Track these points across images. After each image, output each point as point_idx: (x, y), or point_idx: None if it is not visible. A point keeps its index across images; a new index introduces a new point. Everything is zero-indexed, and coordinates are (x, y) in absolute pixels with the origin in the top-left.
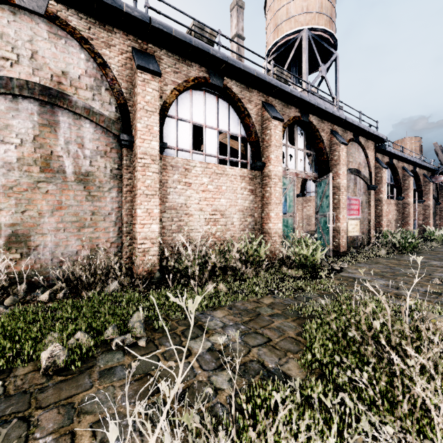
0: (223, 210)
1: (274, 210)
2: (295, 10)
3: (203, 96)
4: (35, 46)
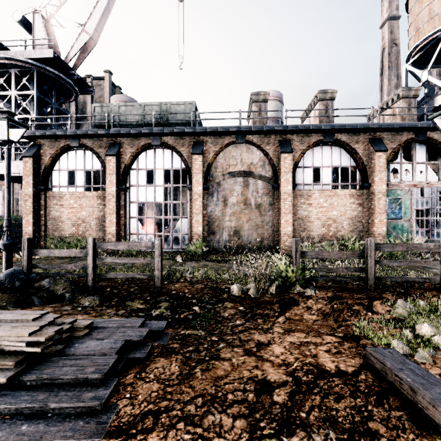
0: (335, 218)
1: (377, 218)
2: (439, 7)
3: (320, 149)
4: (242, 156)
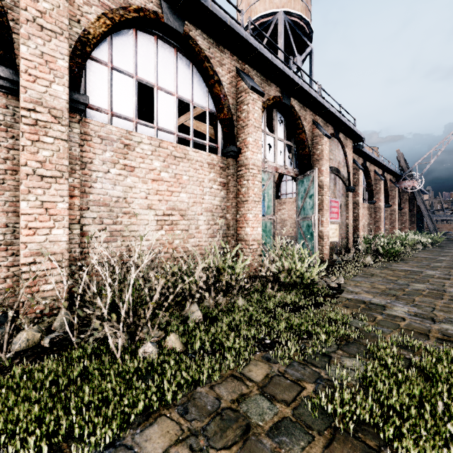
0: (185, 208)
1: (252, 210)
2: None
3: (155, 44)
4: None
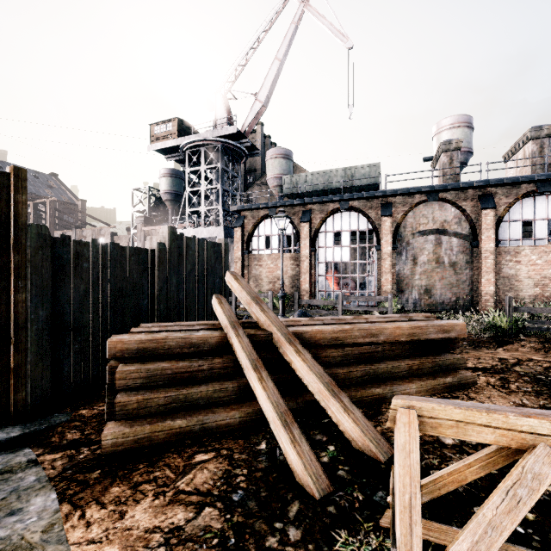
0: None
1: None
2: None
3: (532, 200)
4: (433, 214)
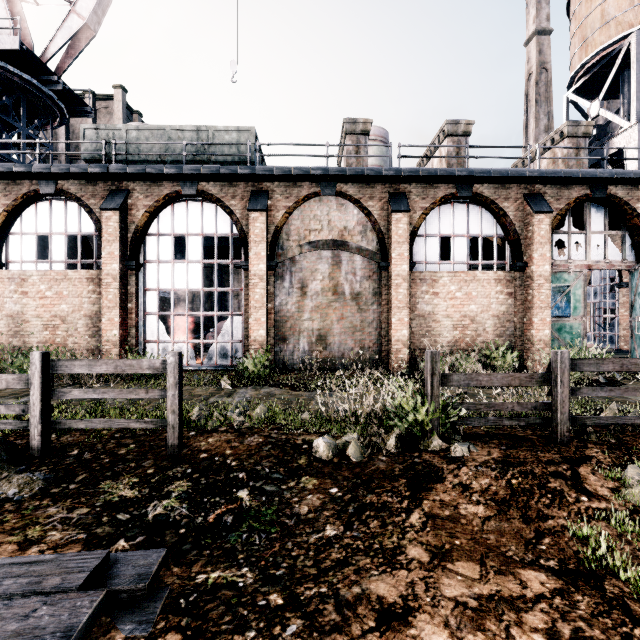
0: (474, 315)
1: (537, 315)
2: (616, 8)
3: (452, 208)
4: (330, 216)
